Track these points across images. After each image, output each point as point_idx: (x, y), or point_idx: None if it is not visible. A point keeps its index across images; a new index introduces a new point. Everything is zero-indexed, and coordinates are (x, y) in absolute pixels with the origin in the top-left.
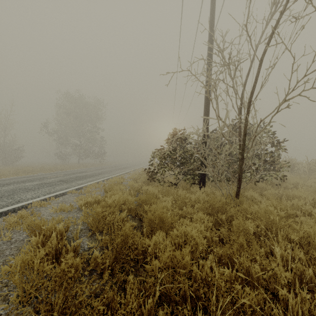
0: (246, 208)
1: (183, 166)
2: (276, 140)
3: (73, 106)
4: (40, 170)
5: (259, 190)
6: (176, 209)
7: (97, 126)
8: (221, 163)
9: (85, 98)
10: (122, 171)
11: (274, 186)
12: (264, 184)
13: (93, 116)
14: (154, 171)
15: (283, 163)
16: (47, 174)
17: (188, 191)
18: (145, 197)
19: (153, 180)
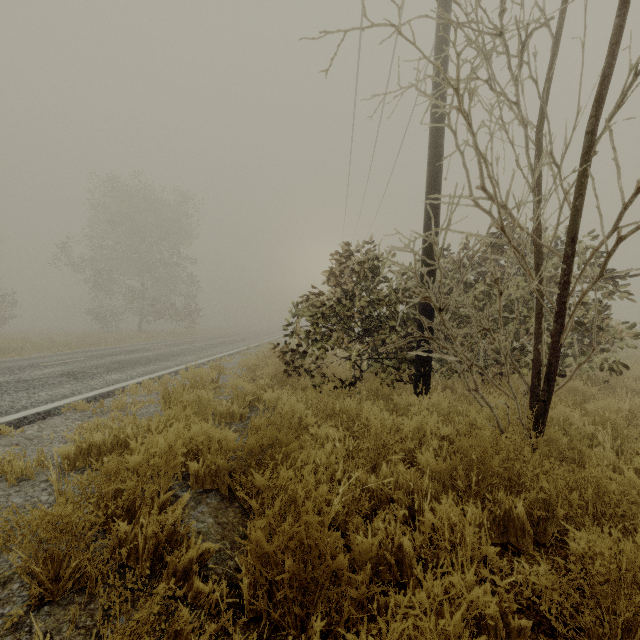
0: (597, 479)
1: (372, 336)
2: (606, 271)
3: (126, 206)
4: (41, 345)
5: (572, 400)
6: (359, 471)
7: (178, 250)
8: (464, 330)
9: (153, 191)
10: (229, 347)
11: (596, 386)
12: (578, 383)
13: (171, 229)
14: (302, 349)
15: (622, 330)
16: (50, 355)
17: (386, 403)
18: (261, 436)
19: (296, 373)
